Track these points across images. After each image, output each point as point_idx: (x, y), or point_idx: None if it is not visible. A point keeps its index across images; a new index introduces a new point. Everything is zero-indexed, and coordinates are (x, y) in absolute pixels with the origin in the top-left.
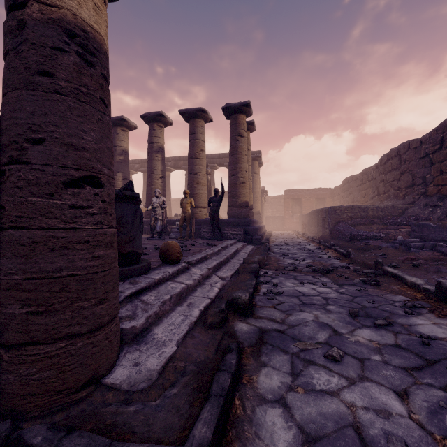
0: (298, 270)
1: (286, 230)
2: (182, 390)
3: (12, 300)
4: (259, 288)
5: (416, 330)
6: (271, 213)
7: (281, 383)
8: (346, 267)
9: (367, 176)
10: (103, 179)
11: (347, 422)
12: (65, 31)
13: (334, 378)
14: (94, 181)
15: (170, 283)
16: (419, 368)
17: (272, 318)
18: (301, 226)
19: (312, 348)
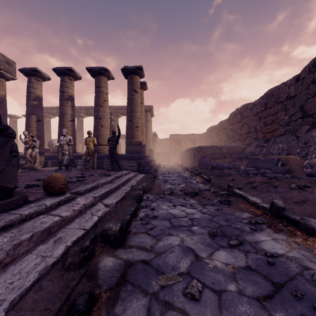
0: (174, 194)
1: (171, 163)
2: None
3: None
4: (138, 213)
5: (261, 247)
6: (160, 150)
7: None
8: (208, 189)
9: (222, 126)
10: None
11: None
12: None
13: None
14: None
15: (42, 217)
16: (270, 296)
17: (142, 245)
18: (180, 160)
19: (173, 283)
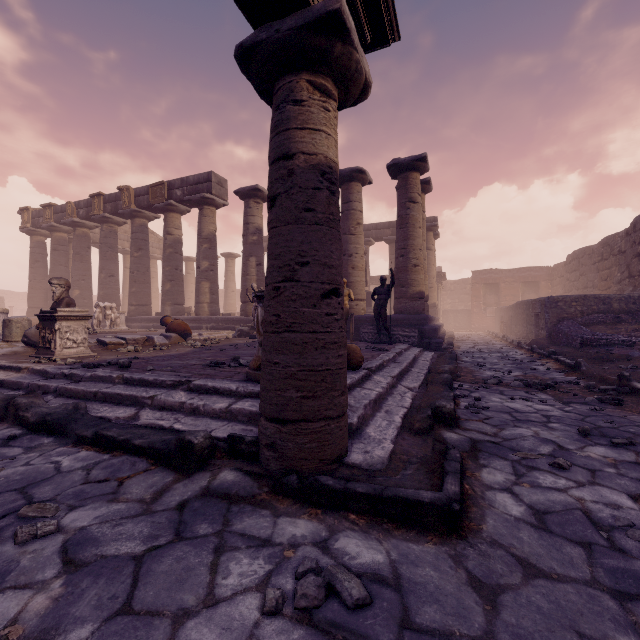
0: (504, 384)
1: (475, 331)
2: (416, 471)
3: (289, 387)
4: (458, 402)
5: None
6: (450, 305)
7: (505, 479)
8: (573, 382)
9: (611, 248)
10: (341, 290)
11: (575, 507)
12: (319, 172)
13: (561, 481)
14: (335, 291)
15: (360, 389)
16: None
17: (482, 431)
18: (499, 325)
19: (534, 458)
